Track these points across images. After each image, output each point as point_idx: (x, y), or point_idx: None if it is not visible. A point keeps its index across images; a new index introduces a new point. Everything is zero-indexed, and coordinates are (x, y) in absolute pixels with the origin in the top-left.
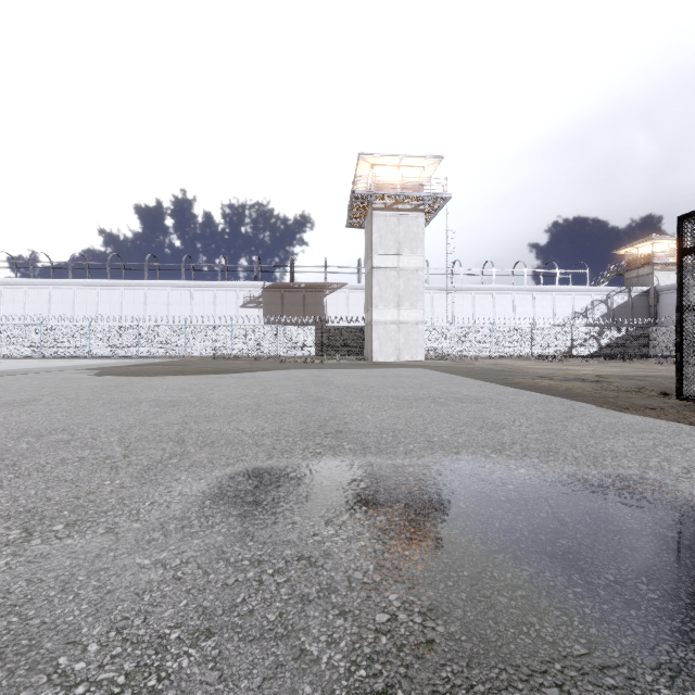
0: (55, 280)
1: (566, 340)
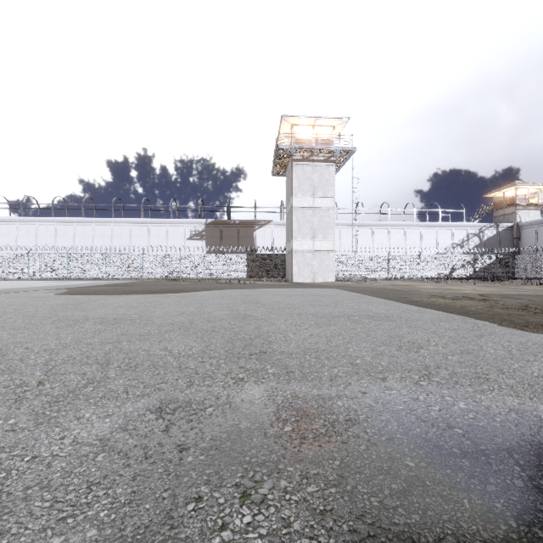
0: (41, 218)
1: (447, 265)
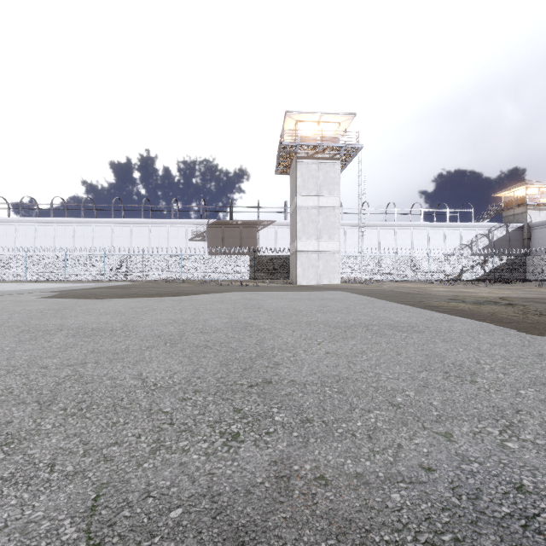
0: (40, 218)
1: (456, 267)
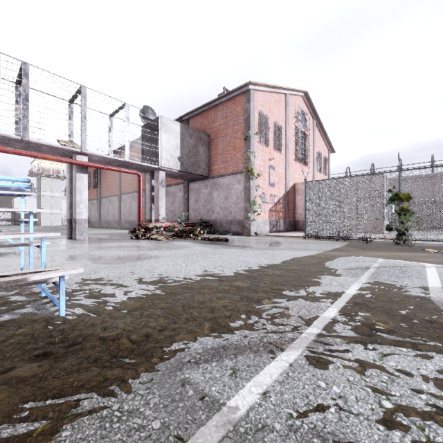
0: None
1: None
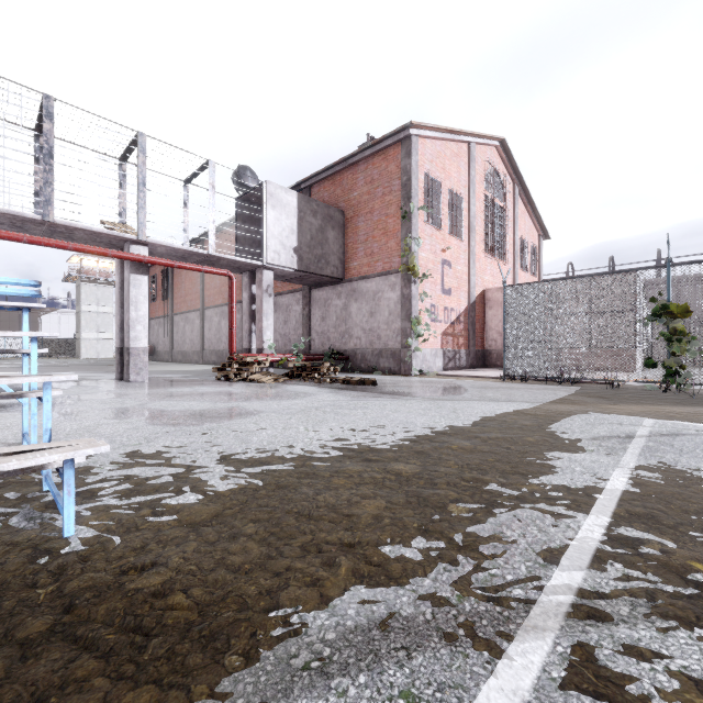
0: None
1: None
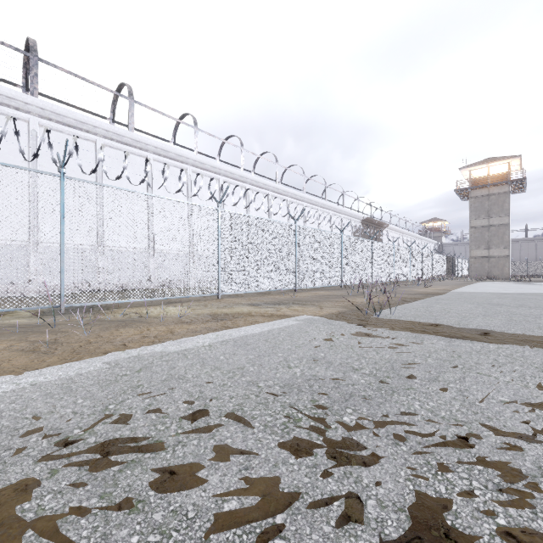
0: (231, 169)
1: None
